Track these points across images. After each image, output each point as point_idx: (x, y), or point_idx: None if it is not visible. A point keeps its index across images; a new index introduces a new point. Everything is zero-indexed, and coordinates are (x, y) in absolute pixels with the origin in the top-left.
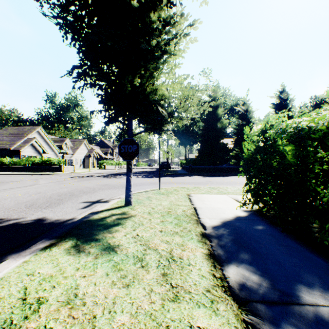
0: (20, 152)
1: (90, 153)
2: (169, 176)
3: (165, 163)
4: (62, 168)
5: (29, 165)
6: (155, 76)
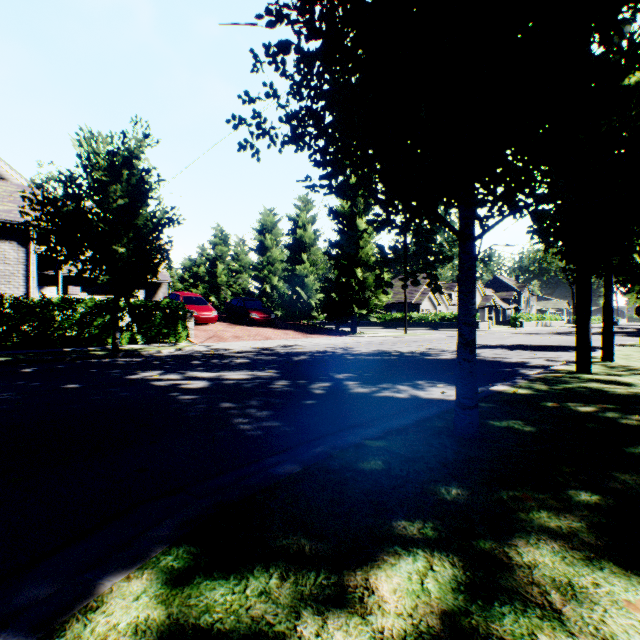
0: (419, 306)
1: (484, 302)
2: None
3: None
4: (479, 324)
5: (436, 321)
6: None
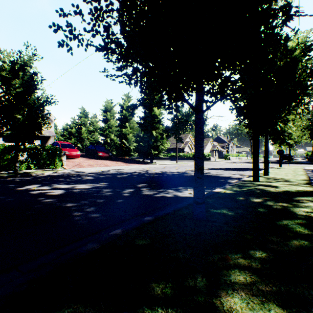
0: (184, 149)
1: (213, 148)
2: (292, 164)
3: (287, 155)
4: (211, 158)
5: (191, 157)
6: (291, 138)
